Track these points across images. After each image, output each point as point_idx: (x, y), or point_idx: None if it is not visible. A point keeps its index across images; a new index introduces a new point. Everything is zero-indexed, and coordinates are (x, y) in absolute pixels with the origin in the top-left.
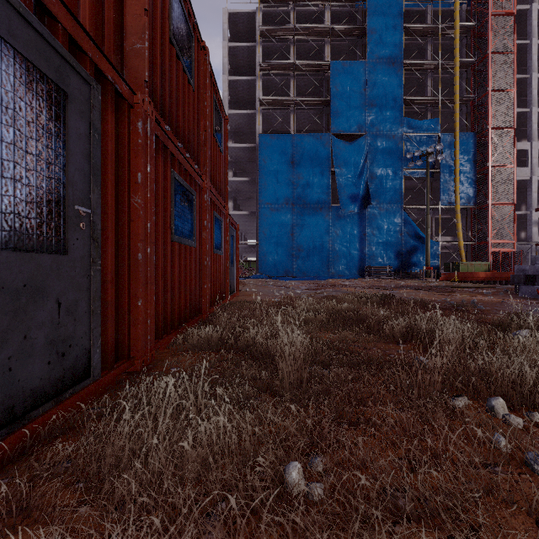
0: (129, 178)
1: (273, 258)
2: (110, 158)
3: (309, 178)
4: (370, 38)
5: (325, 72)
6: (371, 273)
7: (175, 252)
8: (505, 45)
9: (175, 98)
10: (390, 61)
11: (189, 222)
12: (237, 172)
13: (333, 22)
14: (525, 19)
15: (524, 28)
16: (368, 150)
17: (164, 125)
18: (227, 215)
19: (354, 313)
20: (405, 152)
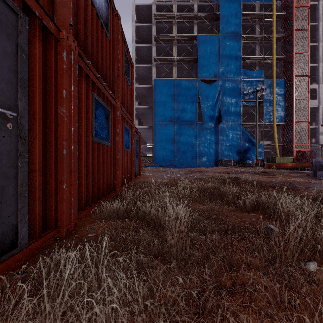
0: (56, 93)
1: (162, 154)
2: (38, 76)
3: (184, 106)
4: (222, 21)
5: (194, 41)
6: (222, 163)
7: (95, 149)
8: (303, 25)
9: (95, 43)
10: (233, 35)
11: (106, 129)
12: (140, 102)
13: (199, 11)
14: (315, 10)
15: (314, 15)
16: (220, 89)
17: (86, 60)
18: (133, 126)
19: (216, 190)
20: (243, 90)
